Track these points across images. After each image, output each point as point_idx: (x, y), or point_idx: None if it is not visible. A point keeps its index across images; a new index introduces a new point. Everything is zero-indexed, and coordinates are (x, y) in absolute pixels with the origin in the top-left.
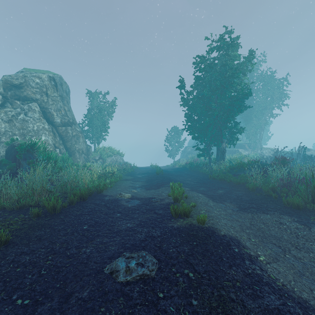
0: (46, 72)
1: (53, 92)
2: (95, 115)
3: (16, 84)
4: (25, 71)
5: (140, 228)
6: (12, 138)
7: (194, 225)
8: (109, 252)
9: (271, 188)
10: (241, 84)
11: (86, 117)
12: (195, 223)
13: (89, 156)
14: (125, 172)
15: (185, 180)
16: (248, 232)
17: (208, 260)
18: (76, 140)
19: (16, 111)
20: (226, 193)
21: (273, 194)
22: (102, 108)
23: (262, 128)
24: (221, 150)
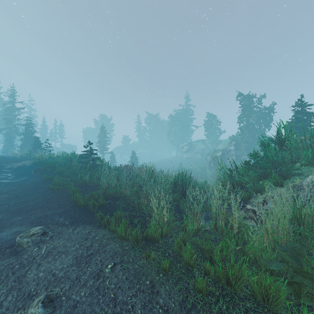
0: None
1: None
2: None
3: None
4: None
5: None
6: None
7: None
8: None
9: None
10: None
11: None
12: None
13: None
14: None
15: None
16: None
17: None
18: None
19: None
20: None
21: None
22: None
23: None
24: None
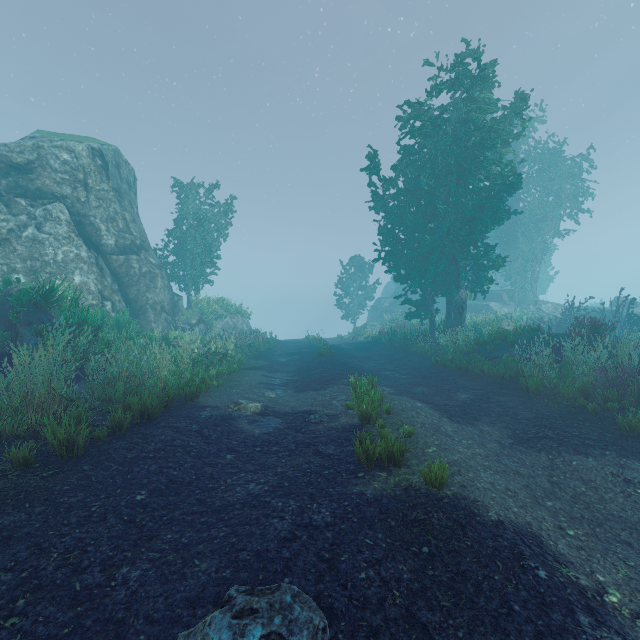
0: (84, 140)
1: (99, 181)
2: (189, 232)
3: (20, 163)
4: (40, 137)
5: (279, 497)
6: (7, 277)
7: (416, 489)
8: (192, 579)
9: (581, 389)
10: (501, 162)
11: (171, 235)
12: (419, 483)
13: (178, 318)
14: (252, 351)
15: (382, 369)
16: (552, 507)
17: (470, 610)
18: (148, 283)
19: (18, 221)
20: (476, 399)
21: (589, 405)
22: (204, 217)
23: (537, 259)
24: (456, 305)
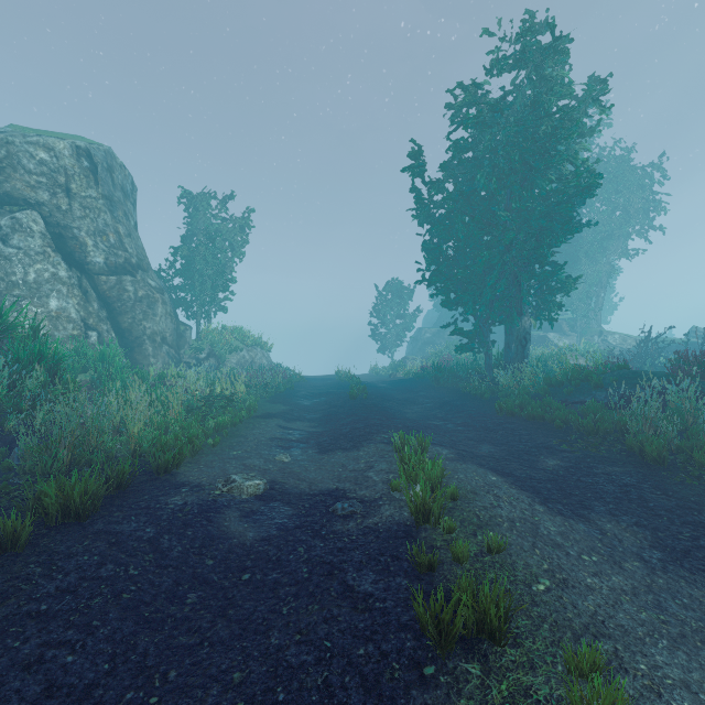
0: (69, 137)
1: (86, 186)
2: (198, 250)
3: None
4: (12, 131)
5: None
6: None
7: None
8: None
9: None
10: (577, 159)
11: (177, 254)
12: None
13: (183, 351)
14: (269, 392)
15: (430, 416)
16: None
17: None
18: (145, 310)
19: None
20: (571, 469)
21: None
22: (215, 232)
23: (601, 283)
24: (518, 336)
